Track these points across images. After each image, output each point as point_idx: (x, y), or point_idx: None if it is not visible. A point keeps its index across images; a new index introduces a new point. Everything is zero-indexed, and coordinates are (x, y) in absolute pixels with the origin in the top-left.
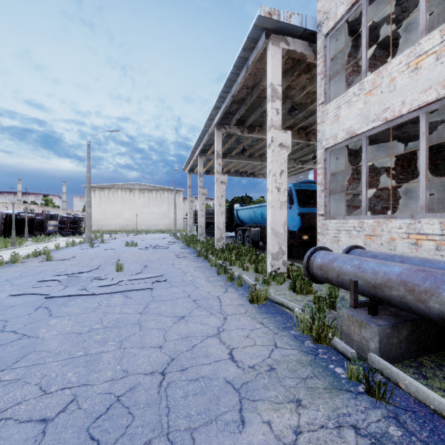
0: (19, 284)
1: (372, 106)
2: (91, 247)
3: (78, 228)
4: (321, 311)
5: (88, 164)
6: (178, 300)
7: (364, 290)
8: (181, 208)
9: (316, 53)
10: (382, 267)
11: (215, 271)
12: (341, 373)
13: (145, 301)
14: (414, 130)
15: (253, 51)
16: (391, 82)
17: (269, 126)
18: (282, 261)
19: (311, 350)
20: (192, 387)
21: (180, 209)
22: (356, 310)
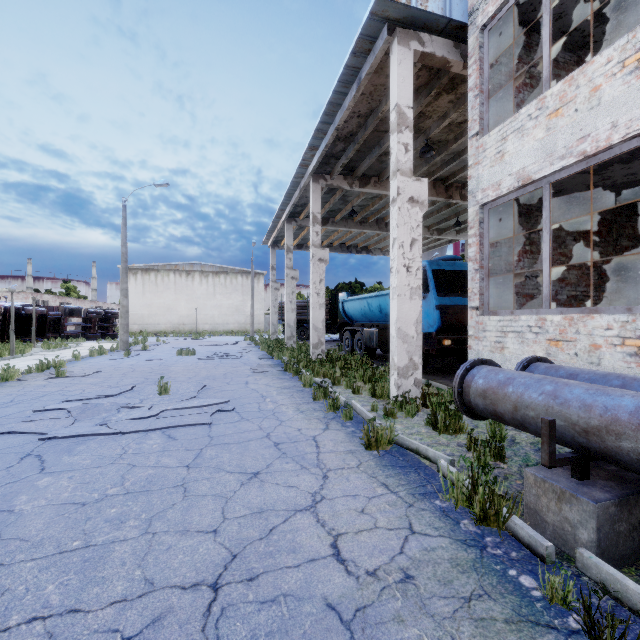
0: (6, 415)
1: (560, 134)
2: (127, 357)
3: (111, 328)
4: (489, 471)
5: (124, 234)
6: (250, 442)
7: (565, 436)
8: (261, 299)
9: (465, 58)
10: (600, 397)
11: (309, 394)
12: (532, 586)
13: (198, 445)
14: (622, 174)
15: (368, 57)
16: (593, 93)
17: (393, 171)
18: (414, 380)
19: (473, 539)
20: (265, 618)
21: (260, 301)
22: (548, 469)
